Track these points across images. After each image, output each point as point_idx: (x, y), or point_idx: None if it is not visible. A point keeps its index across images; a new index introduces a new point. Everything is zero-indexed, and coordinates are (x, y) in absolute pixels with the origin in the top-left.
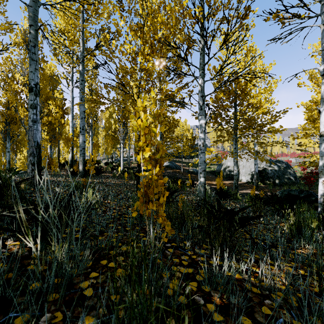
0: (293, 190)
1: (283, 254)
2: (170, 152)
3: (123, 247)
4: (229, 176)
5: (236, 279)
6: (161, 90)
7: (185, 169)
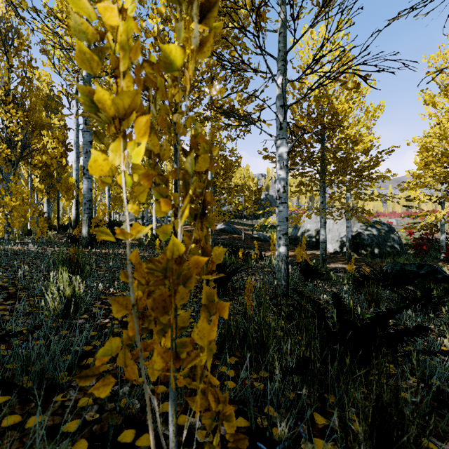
0: (408, 264)
1: None
2: (226, 210)
3: None
4: (309, 244)
5: None
6: (213, 105)
7: (247, 234)
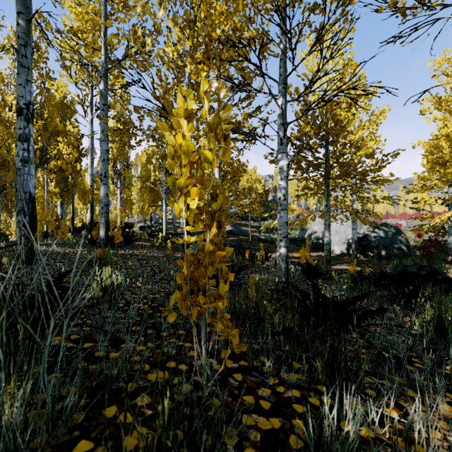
0: (410, 265)
1: (427, 376)
2: (233, 212)
3: (152, 373)
4: (315, 246)
5: (364, 440)
6: None
7: (254, 236)
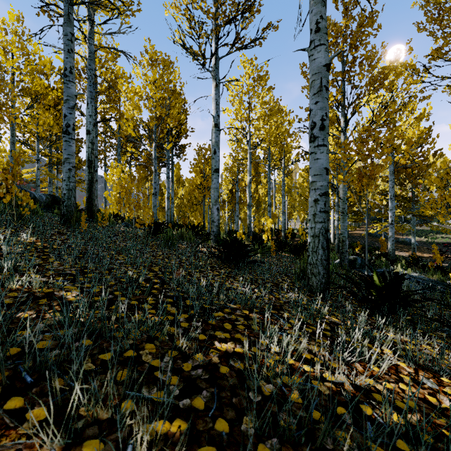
0: None
1: None
2: None
3: None
4: None
5: None
6: None
7: (395, 238)
